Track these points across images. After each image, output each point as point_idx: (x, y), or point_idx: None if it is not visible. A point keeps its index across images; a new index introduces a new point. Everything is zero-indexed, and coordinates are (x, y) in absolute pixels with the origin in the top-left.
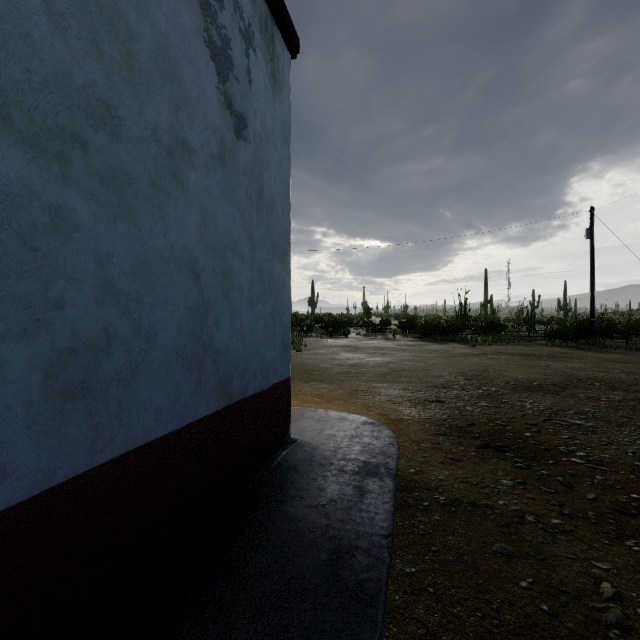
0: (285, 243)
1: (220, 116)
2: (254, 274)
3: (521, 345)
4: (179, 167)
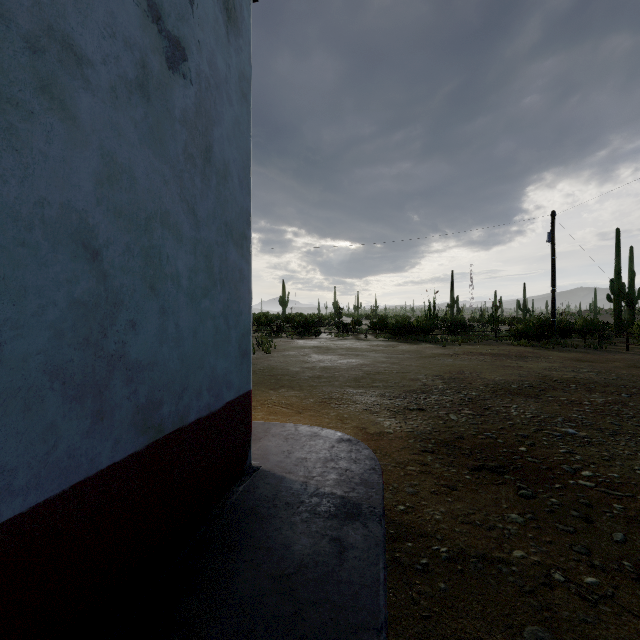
0: (244, 225)
1: (140, 27)
2: (198, 260)
3: (489, 345)
4: (55, 76)
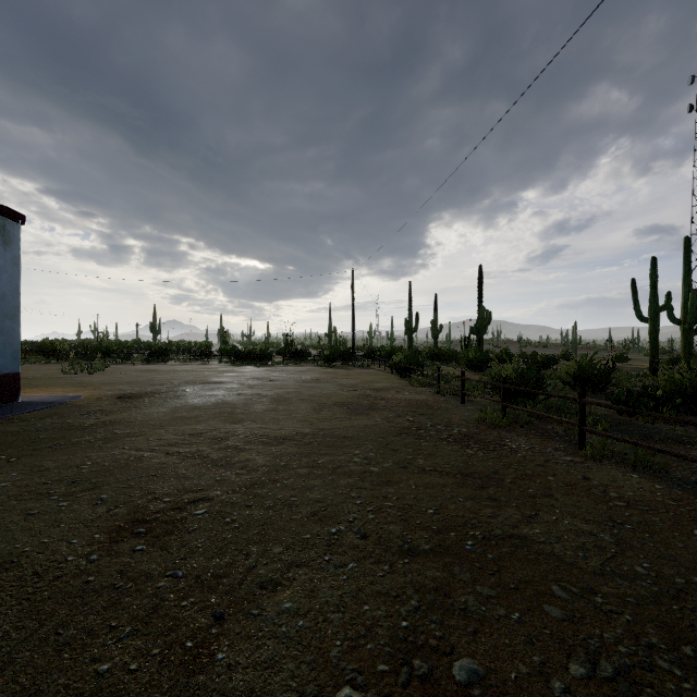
0: (16, 312)
1: None
2: None
3: (299, 366)
4: None
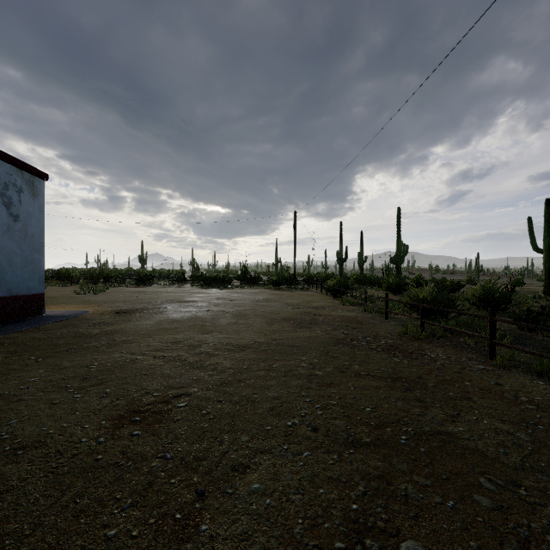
0: (41, 247)
1: (8, 219)
2: (23, 259)
3: (253, 289)
4: None
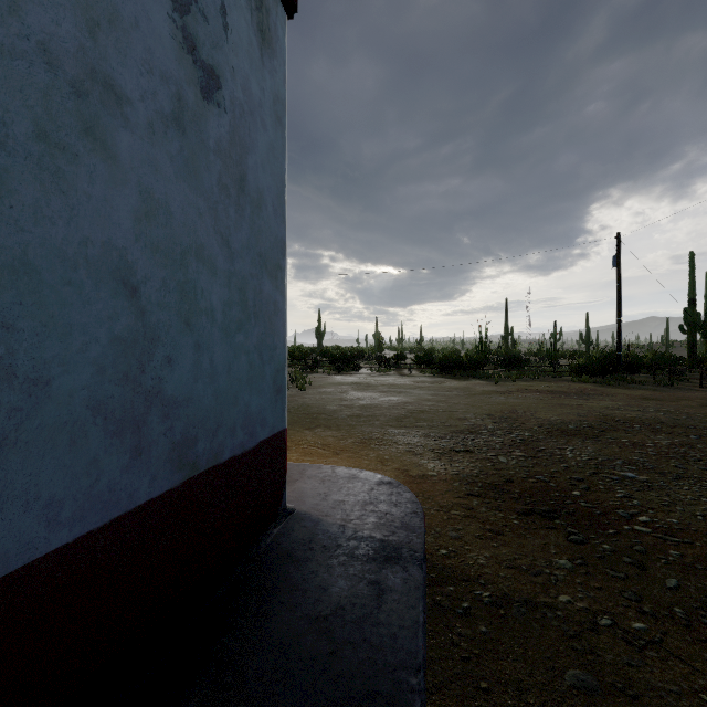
0: (278, 255)
1: (176, 60)
2: (232, 293)
3: (546, 381)
4: (98, 118)
